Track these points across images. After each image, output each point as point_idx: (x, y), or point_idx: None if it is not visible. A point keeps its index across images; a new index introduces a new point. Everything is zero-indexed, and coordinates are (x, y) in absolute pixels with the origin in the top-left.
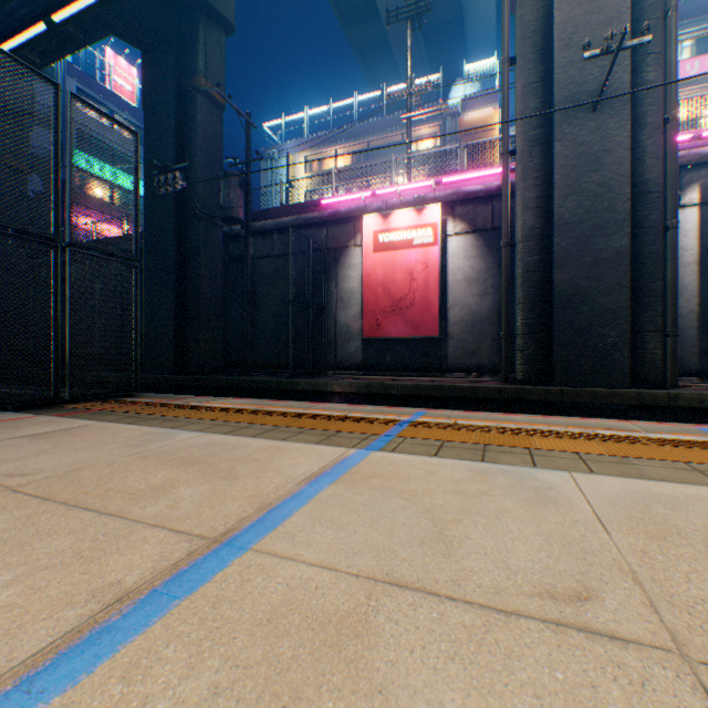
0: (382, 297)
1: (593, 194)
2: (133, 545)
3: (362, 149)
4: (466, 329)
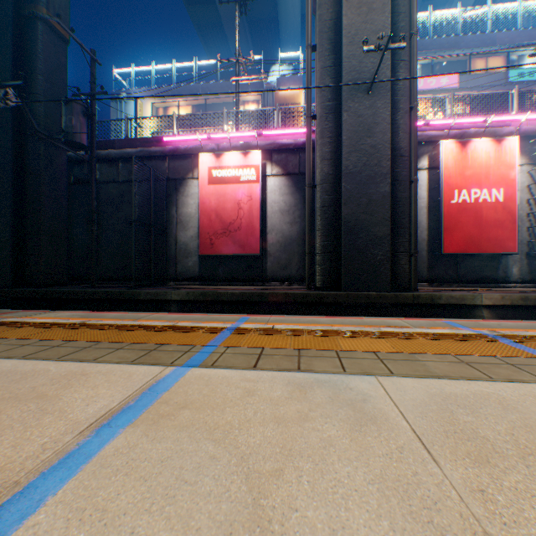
0: (215, 221)
1: (368, 153)
2: None
3: (201, 104)
4: (281, 248)
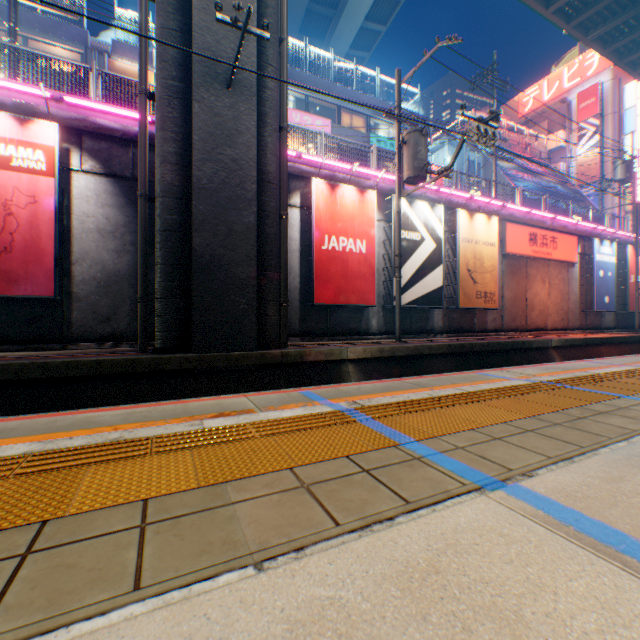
0: None
1: (229, 167)
2: None
3: None
4: (100, 289)
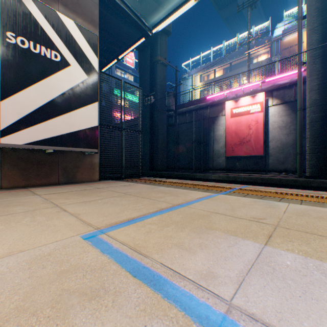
0: (234, 137)
1: None
2: (160, 203)
3: (227, 67)
4: (278, 151)
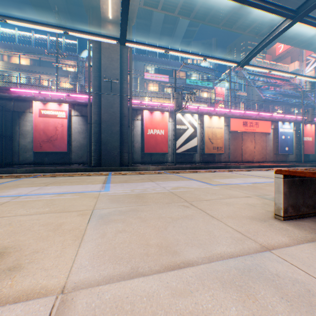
0: (43, 135)
1: (112, 114)
2: None
3: (37, 59)
4: (79, 149)
